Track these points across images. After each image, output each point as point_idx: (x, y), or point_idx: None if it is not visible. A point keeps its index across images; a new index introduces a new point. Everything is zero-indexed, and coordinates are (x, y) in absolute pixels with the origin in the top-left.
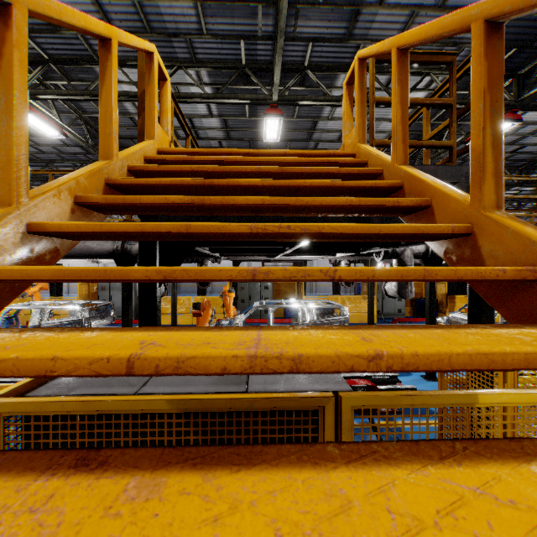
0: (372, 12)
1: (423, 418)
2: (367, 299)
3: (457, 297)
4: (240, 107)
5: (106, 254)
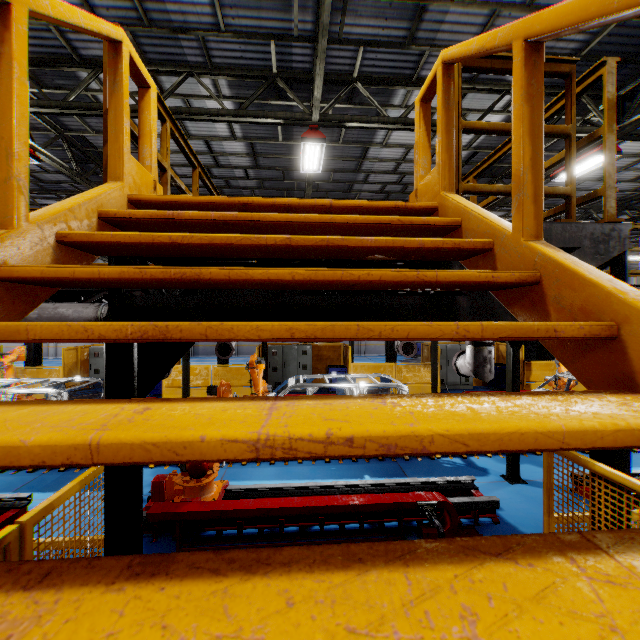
0: (442, 9)
1: None
2: (428, 367)
3: (536, 364)
4: (271, 128)
5: None
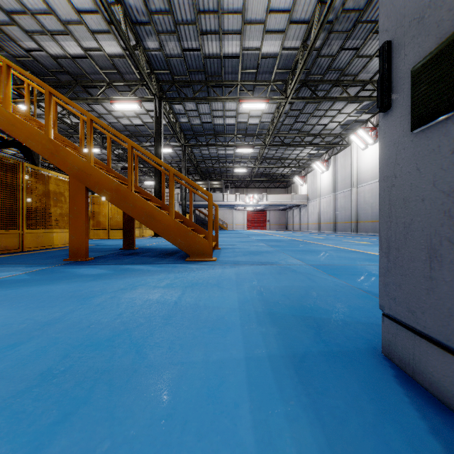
0: None
1: None
2: None
3: None
4: None
5: None
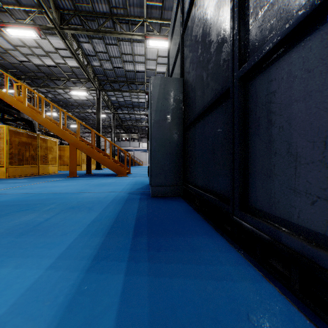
0: None
1: None
2: None
3: None
4: None
5: None
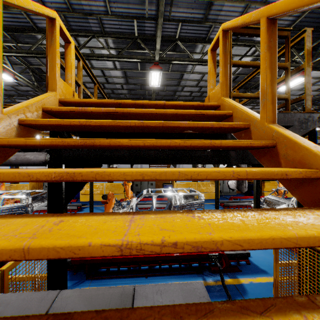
0: (221, 4)
1: (255, 275)
2: (213, 184)
3: (267, 182)
4: (134, 64)
5: (40, 163)
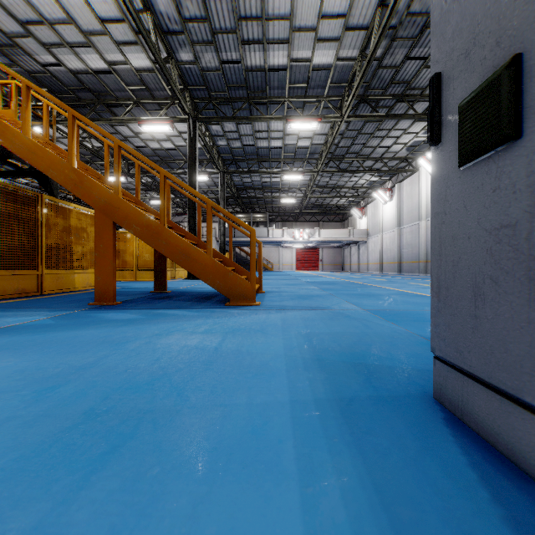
0: None
1: None
2: None
3: None
4: None
5: None
